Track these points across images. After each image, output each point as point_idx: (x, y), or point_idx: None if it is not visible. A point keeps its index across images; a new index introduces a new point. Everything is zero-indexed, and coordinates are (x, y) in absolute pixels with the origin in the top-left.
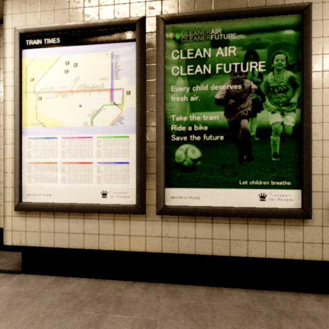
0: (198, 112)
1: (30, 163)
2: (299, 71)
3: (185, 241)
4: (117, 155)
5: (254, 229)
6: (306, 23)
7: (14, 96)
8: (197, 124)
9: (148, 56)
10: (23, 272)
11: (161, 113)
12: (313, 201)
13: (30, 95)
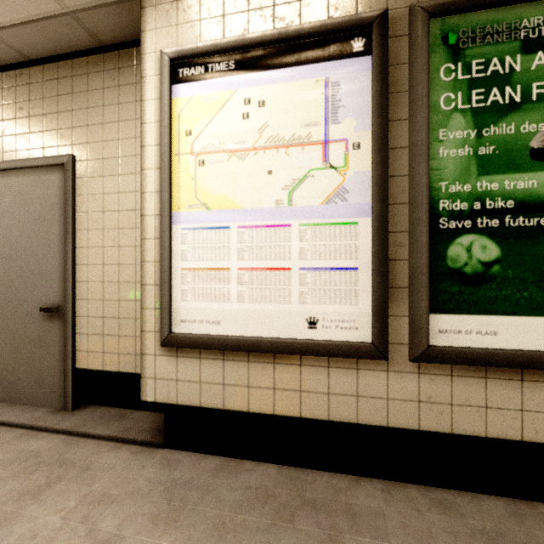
0: (493, 175)
1: (185, 269)
2: None
3: (465, 412)
4: (336, 255)
5: None
6: None
7: (161, 162)
8: (492, 197)
9: (393, 80)
10: (167, 445)
11: (422, 180)
12: None
13: (184, 159)
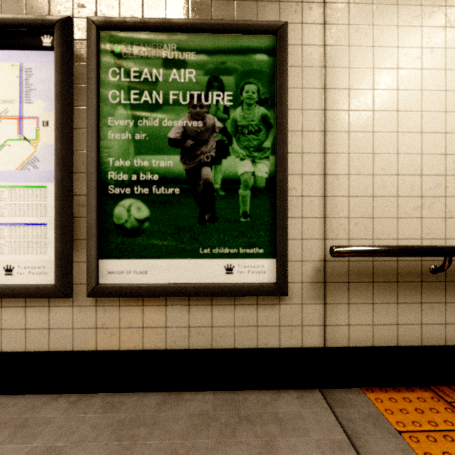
0: (145, 156)
1: None
2: (273, 108)
3: (129, 333)
4: (29, 213)
5: (220, 311)
6: (279, 48)
7: None
8: (144, 172)
9: (77, 74)
10: None
11: (92, 155)
12: (292, 273)
13: None
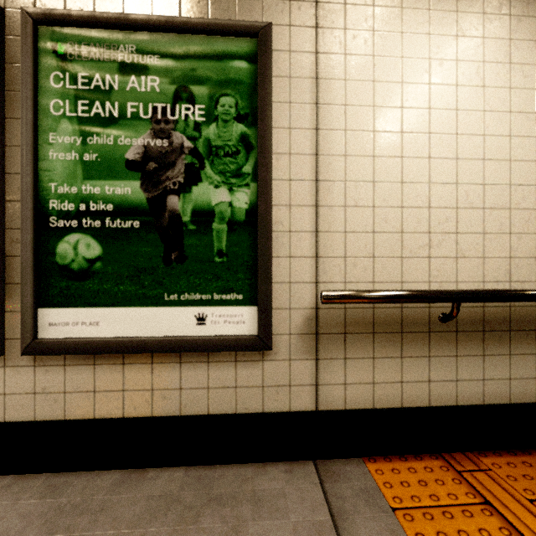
0: (96, 181)
1: None
2: (255, 126)
3: (77, 398)
4: None
5: (191, 370)
6: (261, 54)
7: None
8: (96, 200)
9: (10, 78)
10: None
11: (27, 179)
12: (278, 323)
13: None
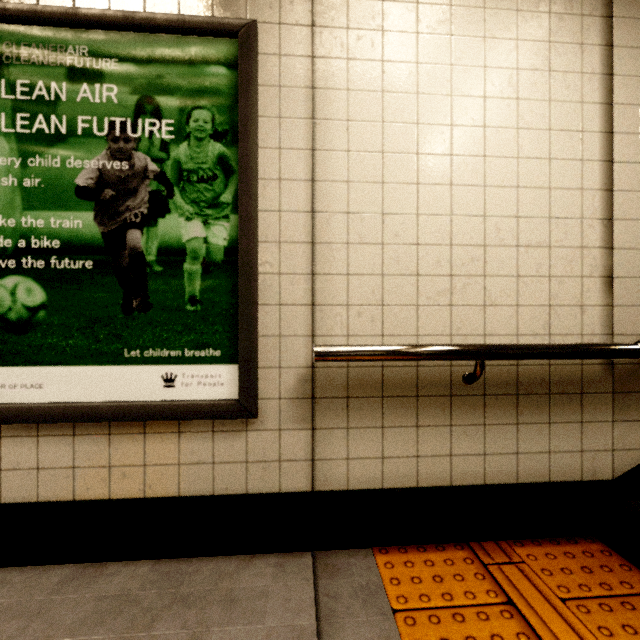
0: (40, 211)
1: None
2: (236, 145)
3: (16, 477)
4: None
5: (158, 442)
6: (242, 58)
7: None
8: (38, 236)
9: None
10: None
11: None
12: (265, 385)
13: None
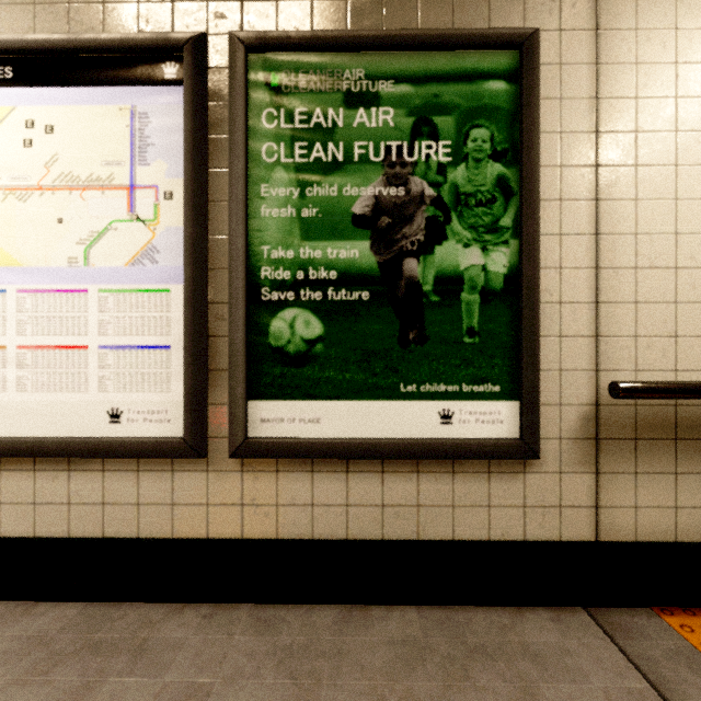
0: (317, 242)
1: None
2: (516, 165)
3: (291, 513)
4: (145, 330)
5: (431, 482)
6: (527, 70)
7: None
8: (316, 267)
9: (214, 119)
10: None
11: (239, 242)
12: (544, 423)
13: None
